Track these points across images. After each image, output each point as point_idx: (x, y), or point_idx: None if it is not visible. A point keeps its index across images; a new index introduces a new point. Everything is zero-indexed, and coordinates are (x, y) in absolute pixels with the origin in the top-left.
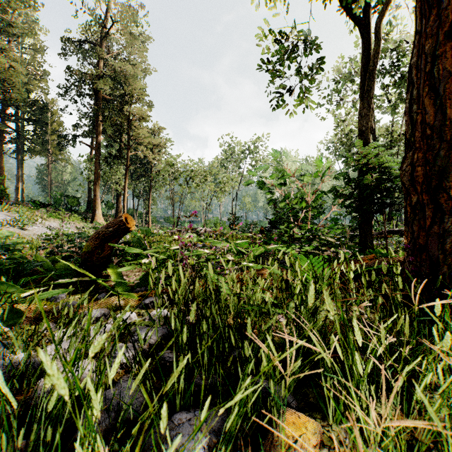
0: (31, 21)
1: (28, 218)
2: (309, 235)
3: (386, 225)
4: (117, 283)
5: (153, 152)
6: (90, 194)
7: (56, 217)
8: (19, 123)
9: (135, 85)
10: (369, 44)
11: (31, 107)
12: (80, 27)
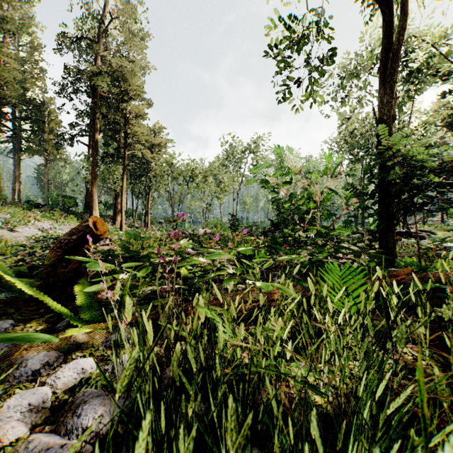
0: (28, 18)
1: (20, 219)
2: (321, 240)
3: None
4: (84, 307)
5: (152, 151)
6: (87, 194)
7: (50, 218)
8: (16, 122)
9: (133, 82)
10: (391, 20)
11: (27, 106)
12: (76, 23)
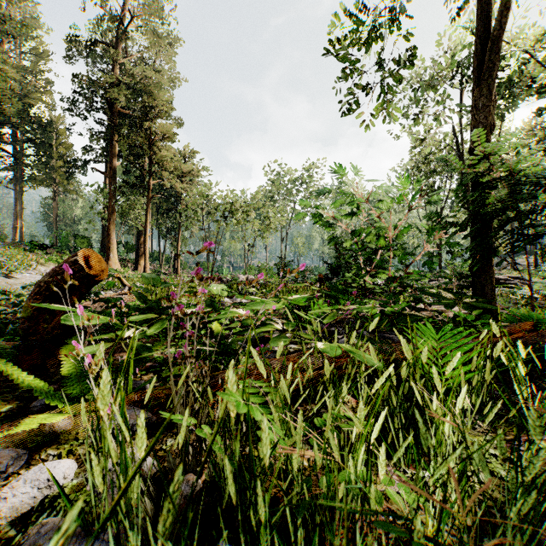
0: (32, 19)
1: (19, 263)
2: (396, 286)
3: None
4: (72, 377)
5: (183, 181)
6: (104, 233)
7: (56, 261)
8: (17, 145)
9: (160, 95)
10: None
11: (31, 125)
12: (90, 24)
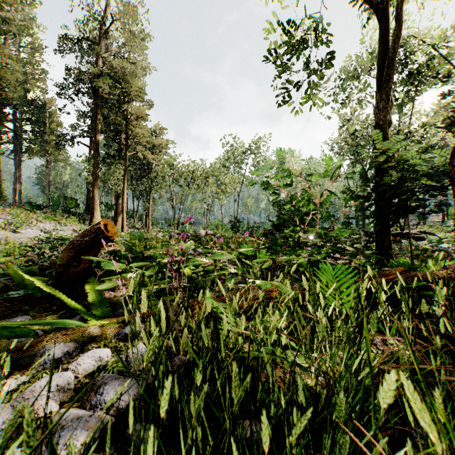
0: (29, 19)
1: (22, 220)
2: (320, 241)
3: (393, 227)
4: (95, 304)
5: (153, 152)
6: (89, 195)
7: (52, 219)
8: (17, 123)
9: (135, 83)
10: (387, 29)
11: (29, 107)
12: (78, 24)
